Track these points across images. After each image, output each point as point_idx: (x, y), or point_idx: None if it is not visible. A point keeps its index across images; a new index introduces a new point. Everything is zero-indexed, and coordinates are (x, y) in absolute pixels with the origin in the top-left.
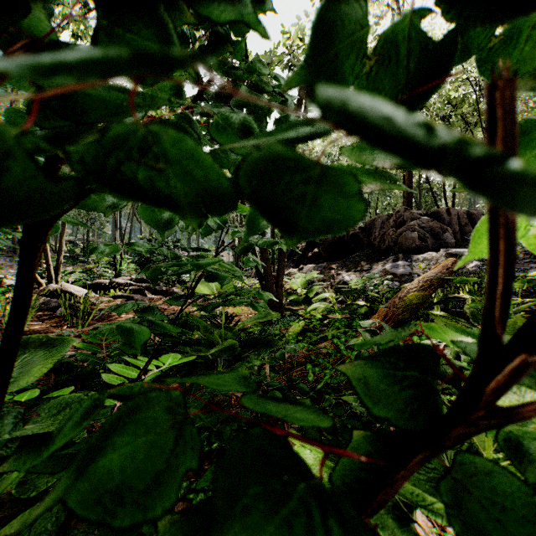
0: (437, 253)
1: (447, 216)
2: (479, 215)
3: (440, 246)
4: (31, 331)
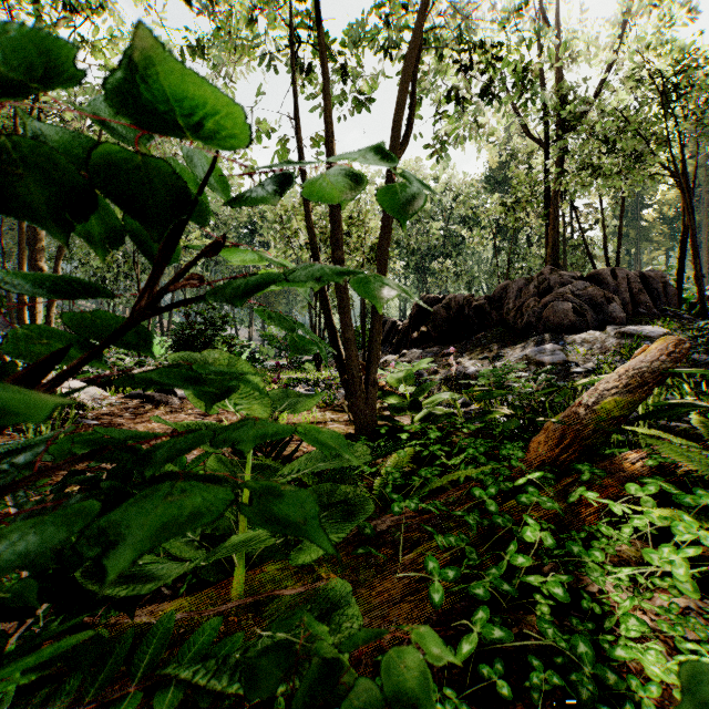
0: (602, 332)
1: (612, 280)
2: (658, 278)
3: (605, 323)
4: None
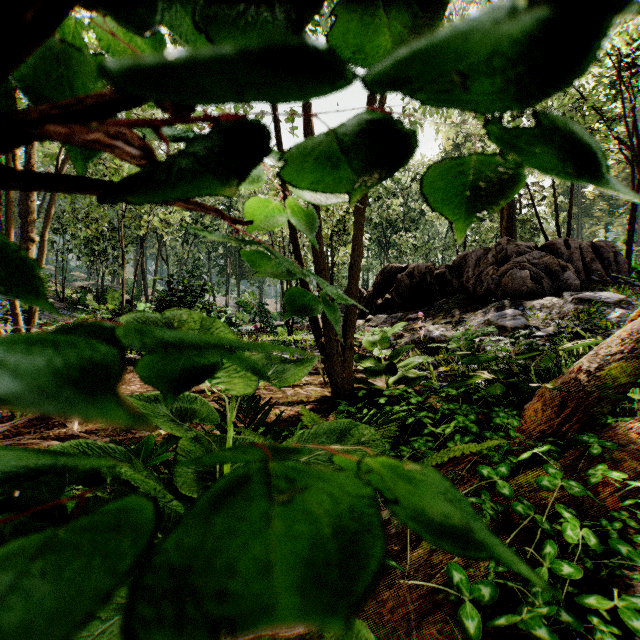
0: (559, 298)
1: (566, 249)
2: (609, 248)
3: (560, 289)
4: None
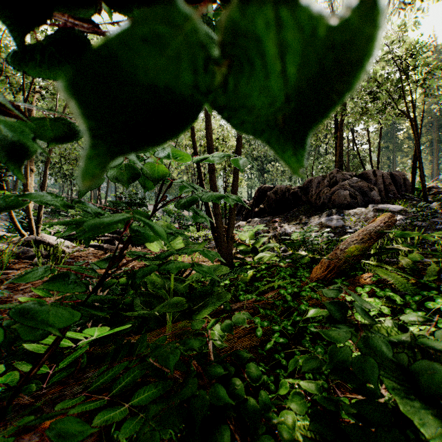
0: (366, 208)
1: (373, 177)
2: (401, 176)
3: (368, 203)
4: (4, 279)
